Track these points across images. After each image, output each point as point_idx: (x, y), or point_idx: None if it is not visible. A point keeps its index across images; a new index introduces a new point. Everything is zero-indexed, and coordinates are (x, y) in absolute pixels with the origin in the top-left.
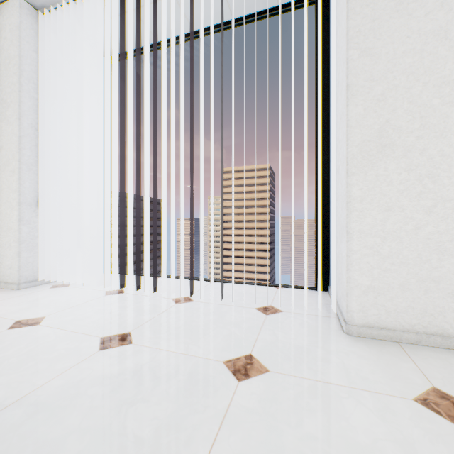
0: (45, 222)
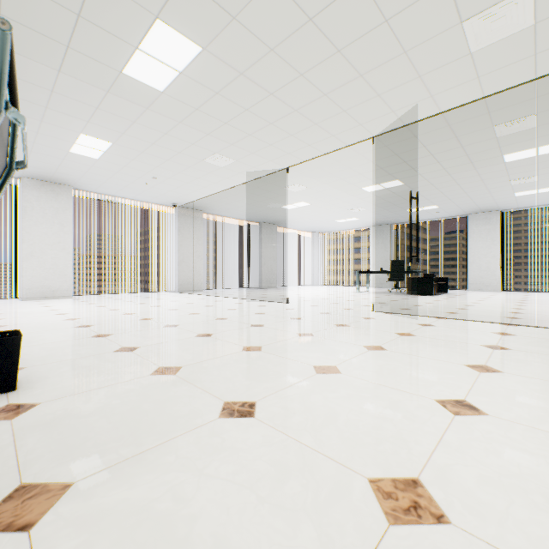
0: None
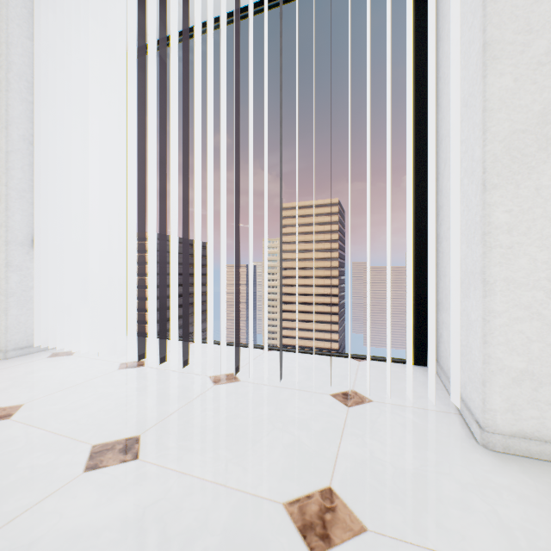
0: (44, 268)
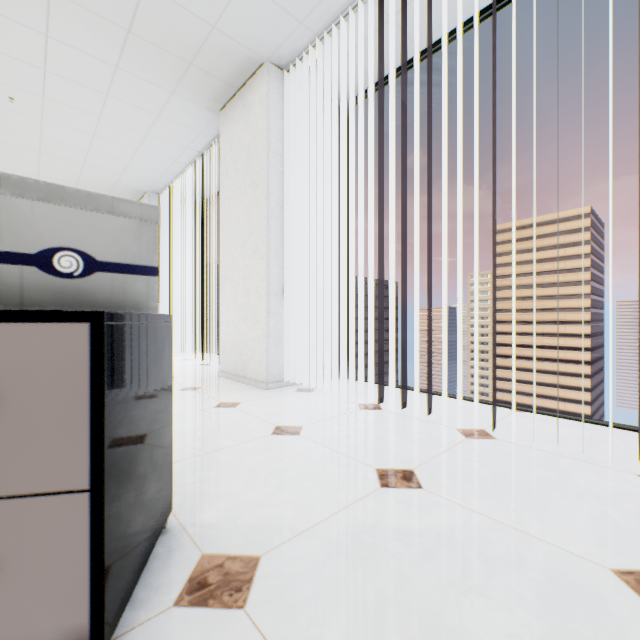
0: (289, 314)
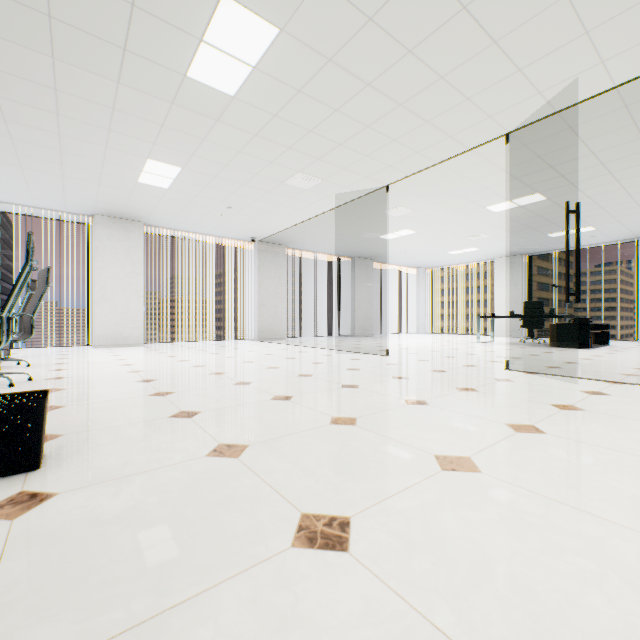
0: None
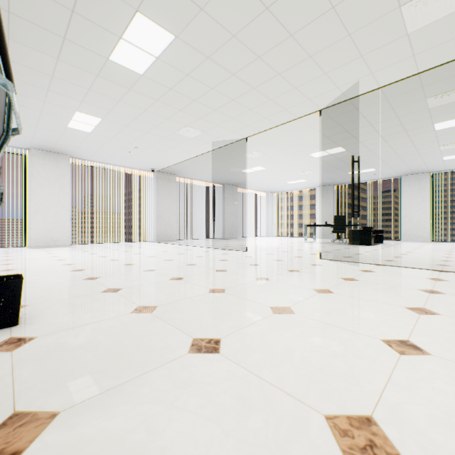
0: None
